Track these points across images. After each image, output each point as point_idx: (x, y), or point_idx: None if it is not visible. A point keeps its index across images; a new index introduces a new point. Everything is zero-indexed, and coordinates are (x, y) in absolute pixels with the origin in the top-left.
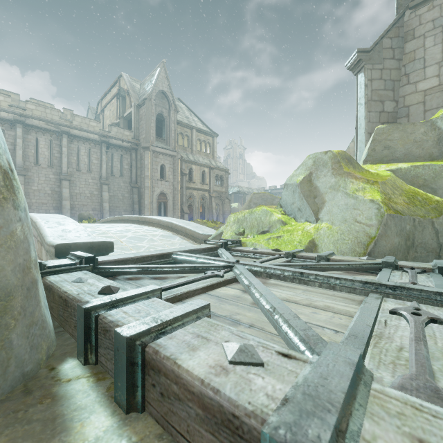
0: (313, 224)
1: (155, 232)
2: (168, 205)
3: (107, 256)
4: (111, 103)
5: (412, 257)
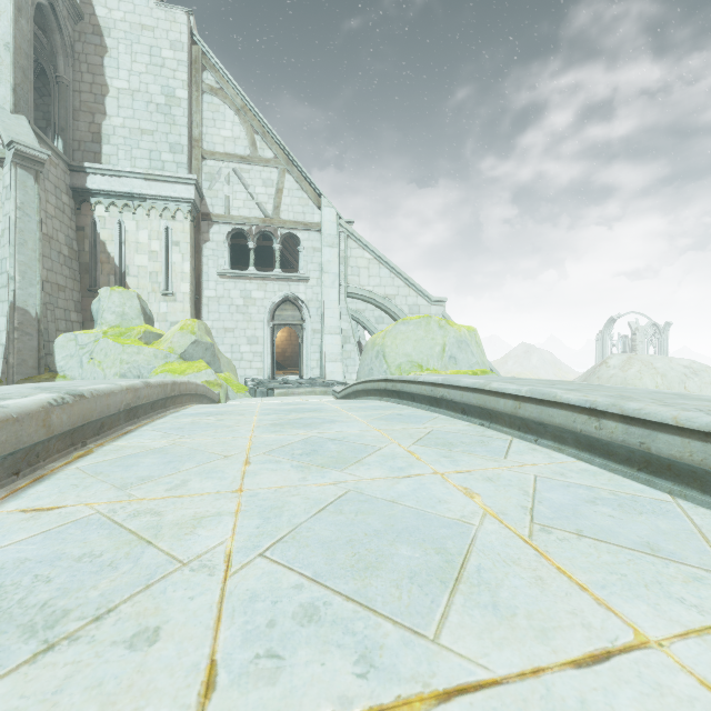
0: (222, 374)
1: None
2: None
3: None
4: None
5: None
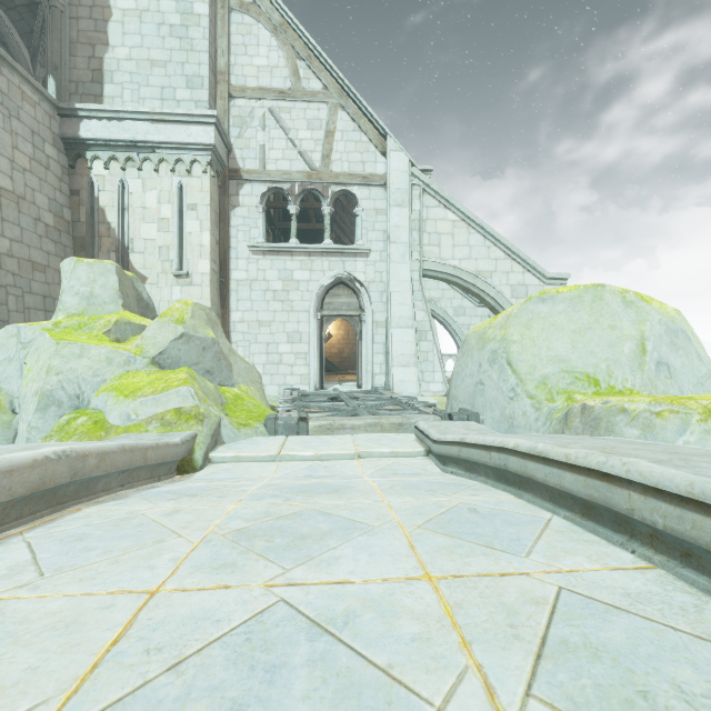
0: (233, 388)
1: (167, 509)
2: None
3: (426, 417)
4: None
5: None
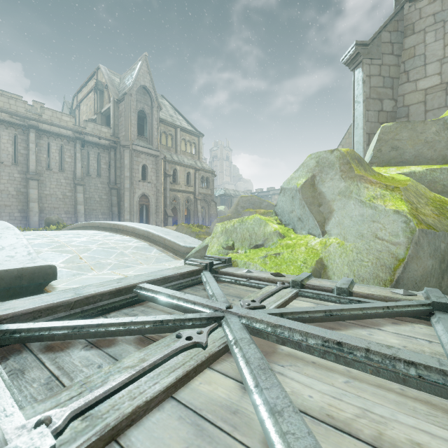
0: (318, 238)
1: (128, 243)
2: (150, 208)
3: (27, 299)
4: (87, 97)
5: (447, 283)
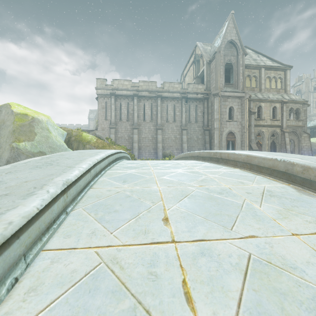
0: None
1: (248, 183)
2: (236, 143)
3: None
4: (189, 71)
5: None
